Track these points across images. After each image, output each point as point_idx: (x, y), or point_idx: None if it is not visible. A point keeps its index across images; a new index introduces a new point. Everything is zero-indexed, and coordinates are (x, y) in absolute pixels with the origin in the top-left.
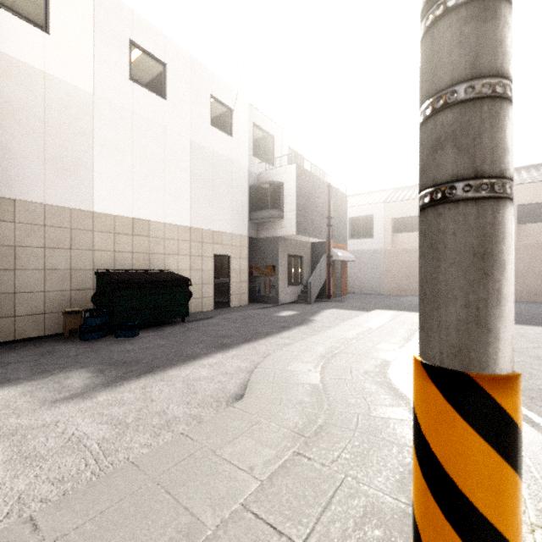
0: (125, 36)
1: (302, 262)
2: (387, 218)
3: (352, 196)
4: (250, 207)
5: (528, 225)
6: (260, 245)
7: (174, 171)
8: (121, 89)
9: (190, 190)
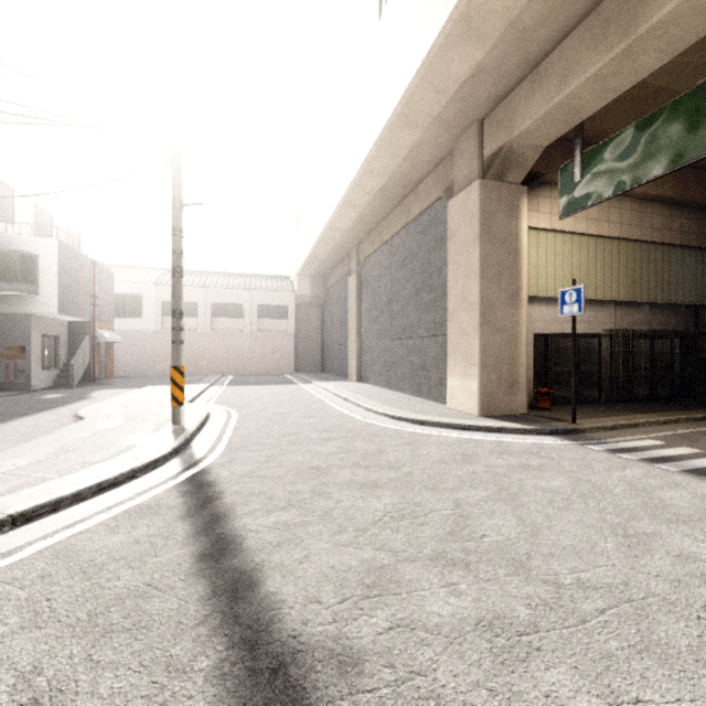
0: None
1: (59, 343)
2: (158, 301)
3: (116, 267)
4: None
5: (264, 320)
6: None
7: None
8: None
9: None
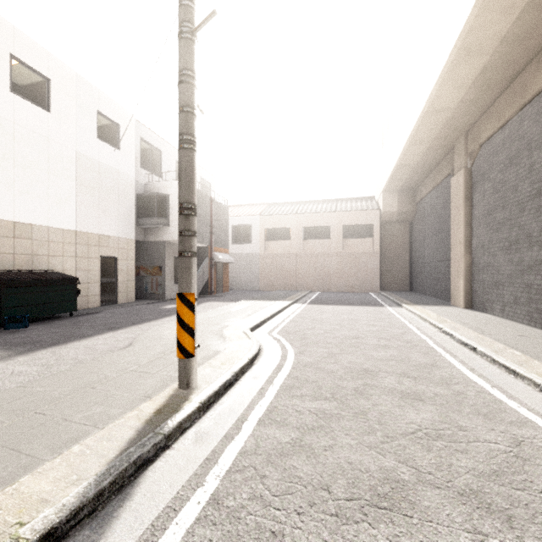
0: (6, 50)
1: None
2: (261, 228)
3: (236, 207)
4: (137, 213)
5: (348, 240)
6: (147, 248)
7: (58, 179)
8: (1, 100)
9: (75, 197)
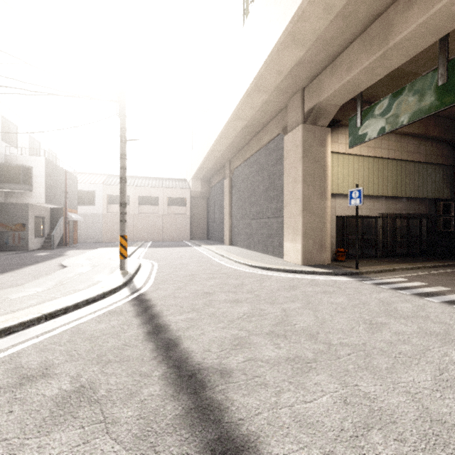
0: None
1: (44, 221)
2: (104, 195)
3: (78, 174)
4: None
5: (171, 207)
6: (8, 208)
7: None
8: None
9: None
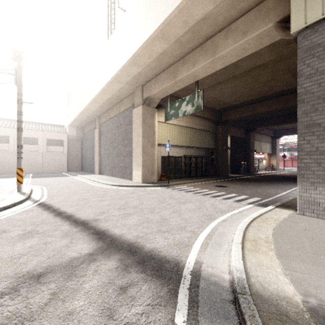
0: None
1: None
2: None
3: None
4: None
5: (50, 146)
6: None
7: None
8: None
9: None
